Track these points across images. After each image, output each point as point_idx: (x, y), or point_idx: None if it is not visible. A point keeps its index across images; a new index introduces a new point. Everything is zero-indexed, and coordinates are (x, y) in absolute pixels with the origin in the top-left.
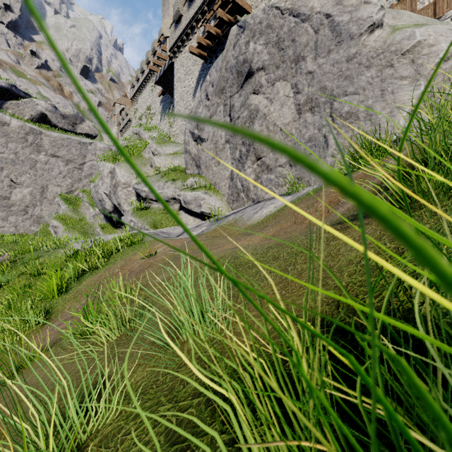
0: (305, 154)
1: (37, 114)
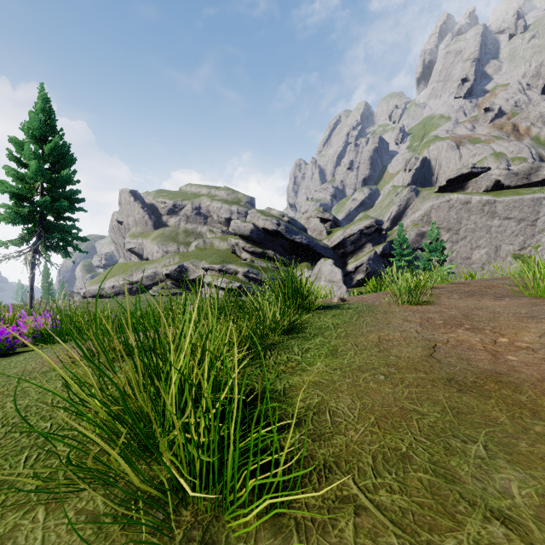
0: None
1: (491, 183)
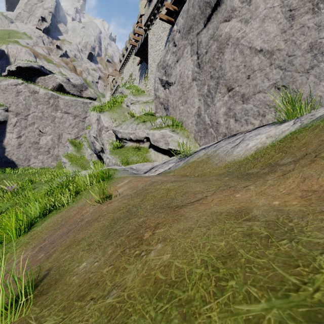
0: (302, 69)
1: (57, 85)
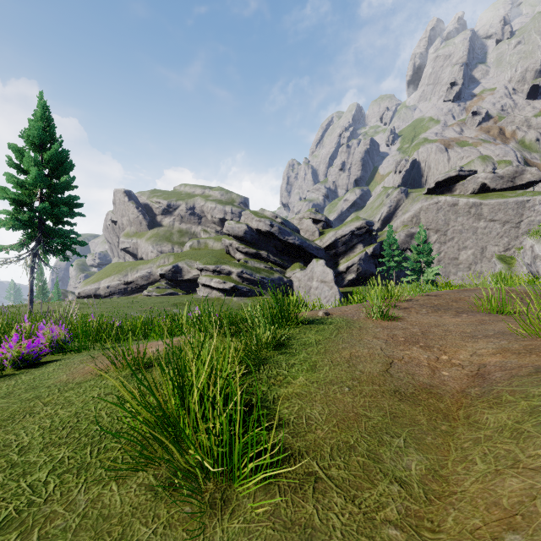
0: None
1: (478, 186)
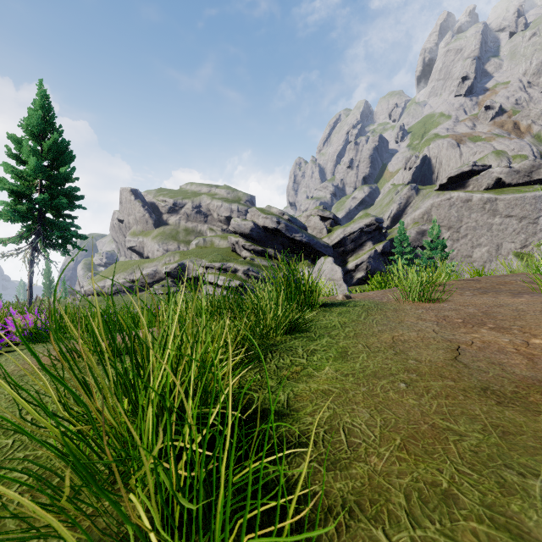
0: None
1: (492, 181)
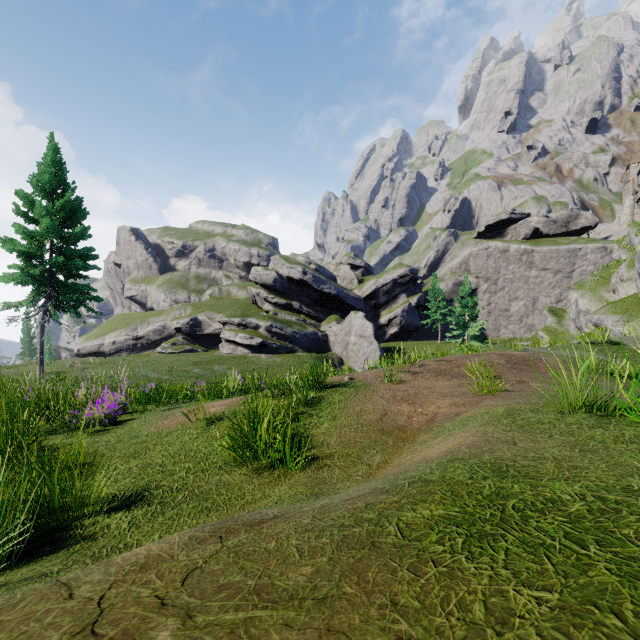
0: None
1: (530, 231)
